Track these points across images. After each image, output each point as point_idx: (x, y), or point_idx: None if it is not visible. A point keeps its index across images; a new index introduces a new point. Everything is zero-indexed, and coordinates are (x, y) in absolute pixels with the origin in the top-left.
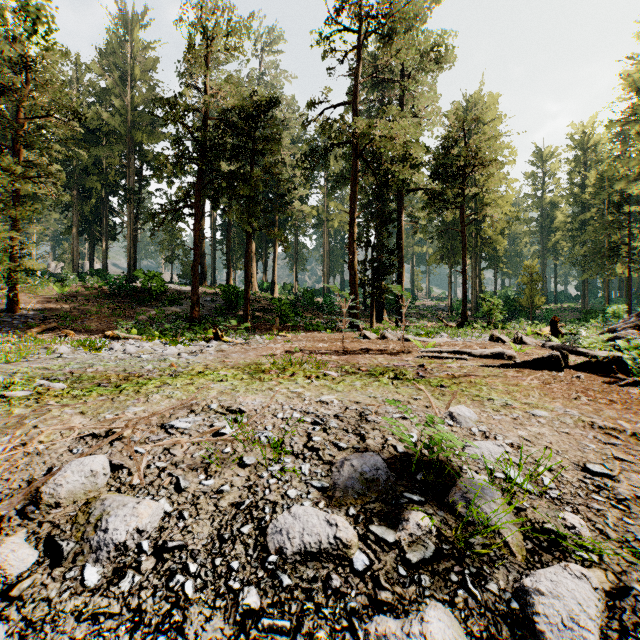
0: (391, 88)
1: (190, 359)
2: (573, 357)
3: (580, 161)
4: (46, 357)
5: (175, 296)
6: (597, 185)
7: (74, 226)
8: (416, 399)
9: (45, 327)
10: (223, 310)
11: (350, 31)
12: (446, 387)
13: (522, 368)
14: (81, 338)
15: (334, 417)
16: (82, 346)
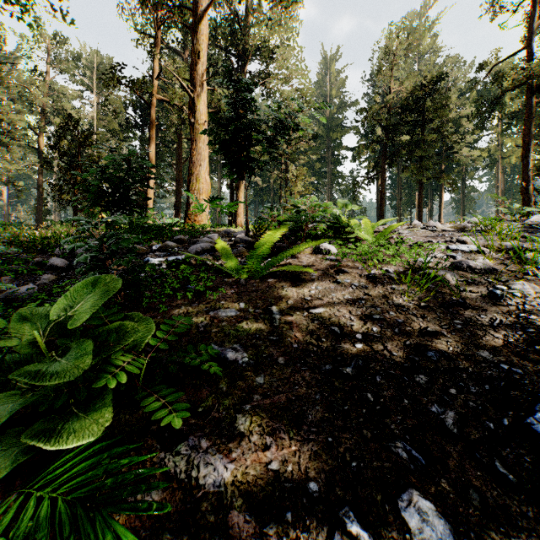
0: None
1: None
2: None
3: None
4: None
5: None
6: None
7: None
8: None
9: None
10: None
11: None
12: None
13: None
14: None
15: None
16: None
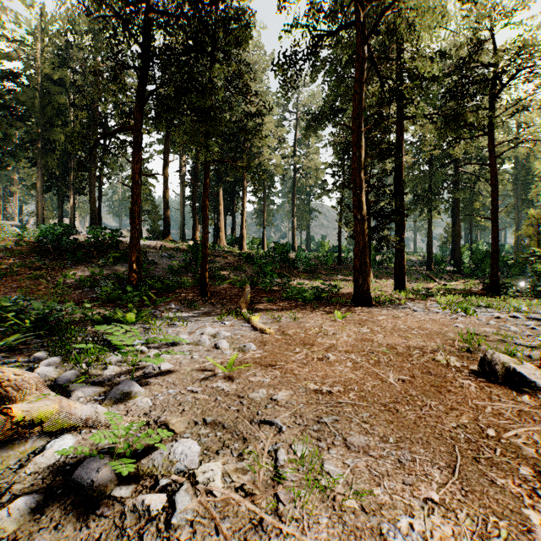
0: None
1: None
2: None
3: None
4: None
5: (123, 252)
6: None
7: (39, 180)
8: None
9: None
10: (180, 269)
11: None
12: None
13: None
14: None
15: None
16: None
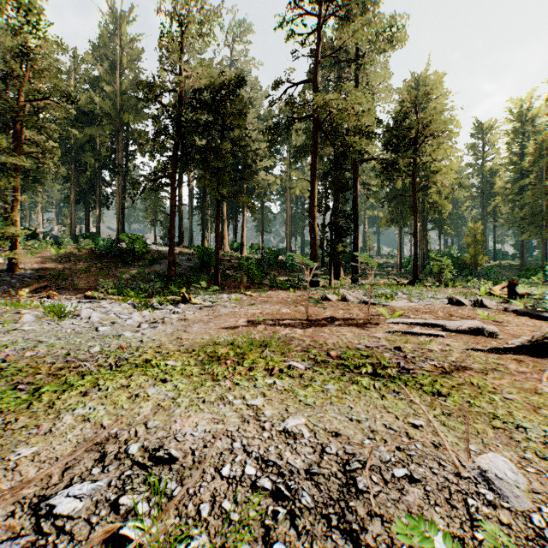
0: (348, 66)
1: (146, 334)
2: (542, 324)
3: (518, 132)
4: (5, 329)
5: (155, 256)
6: (535, 154)
7: (72, 195)
8: (416, 426)
9: (37, 286)
10: (197, 269)
11: (311, 15)
12: (445, 395)
13: (516, 353)
14: (62, 299)
15: (306, 476)
16: (50, 313)
